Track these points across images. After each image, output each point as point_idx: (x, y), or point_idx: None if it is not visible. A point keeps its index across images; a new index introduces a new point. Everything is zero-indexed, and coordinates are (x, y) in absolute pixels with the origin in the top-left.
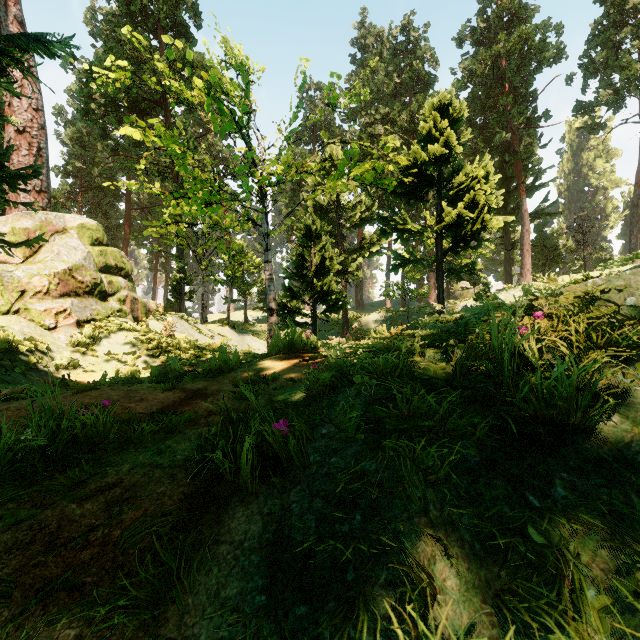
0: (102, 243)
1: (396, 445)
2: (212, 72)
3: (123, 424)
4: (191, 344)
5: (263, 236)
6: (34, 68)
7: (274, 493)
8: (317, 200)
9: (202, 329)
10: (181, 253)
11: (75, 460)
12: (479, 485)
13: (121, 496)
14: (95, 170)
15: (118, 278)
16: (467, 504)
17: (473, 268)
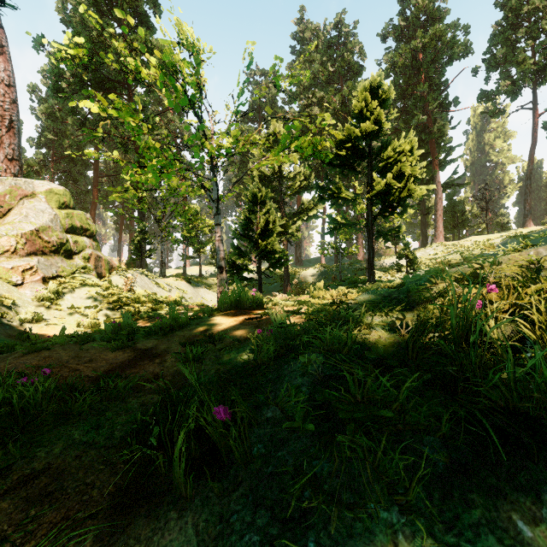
0: (69, 206)
1: (351, 443)
2: (165, 49)
3: (66, 390)
4: (149, 298)
5: (213, 201)
6: (6, 48)
7: (212, 496)
8: (262, 170)
9: (160, 283)
10: (142, 216)
11: (3, 440)
12: (454, 501)
13: (45, 489)
14: (66, 142)
15: (83, 238)
16: (443, 531)
17: (398, 231)
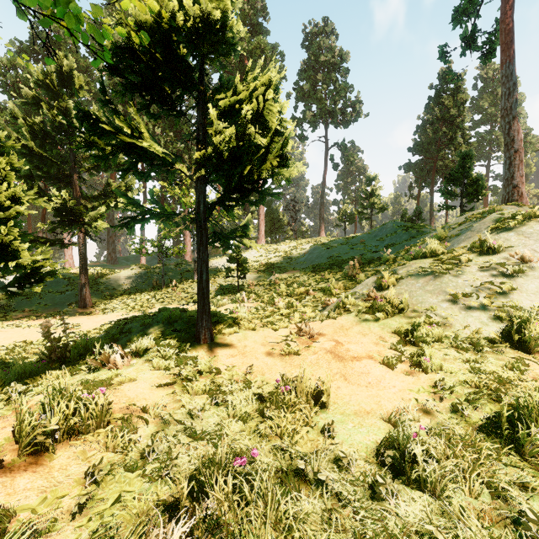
0: None
1: None
2: None
3: None
4: None
5: None
6: None
7: None
8: (36, 122)
9: None
10: None
11: None
12: None
13: None
14: None
15: None
16: None
17: (245, 234)
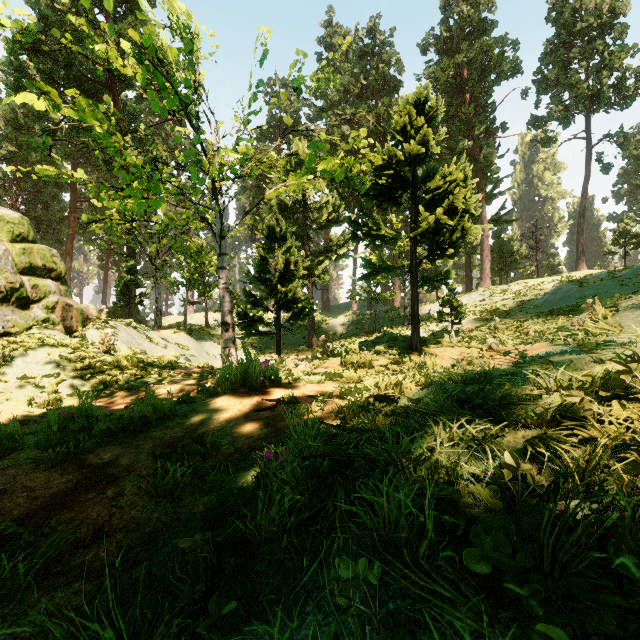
0: (27, 239)
1: None
2: (143, 29)
3: None
4: (133, 361)
5: (216, 238)
6: None
7: None
8: (282, 199)
9: (153, 337)
10: (132, 251)
11: None
12: None
13: None
14: (32, 156)
15: (46, 281)
16: None
17: (447, 277)
